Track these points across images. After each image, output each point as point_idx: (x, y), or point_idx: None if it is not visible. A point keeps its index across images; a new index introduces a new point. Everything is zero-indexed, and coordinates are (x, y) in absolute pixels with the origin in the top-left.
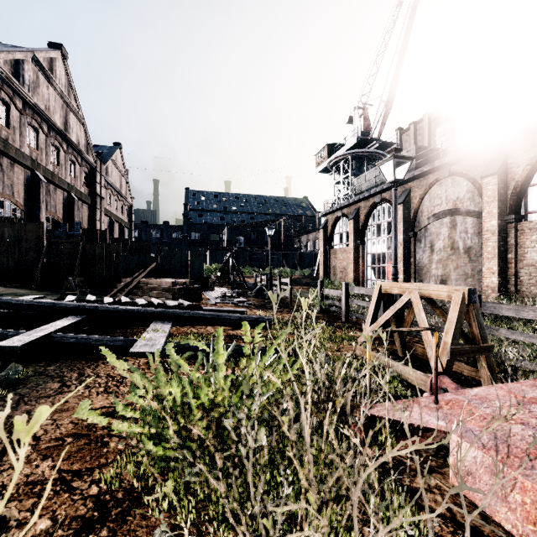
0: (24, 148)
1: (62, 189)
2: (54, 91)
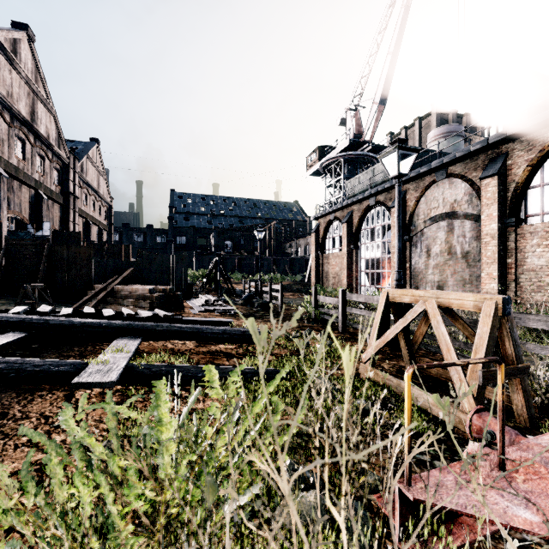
0: None
1: (28, 186)
2: (19, 76)
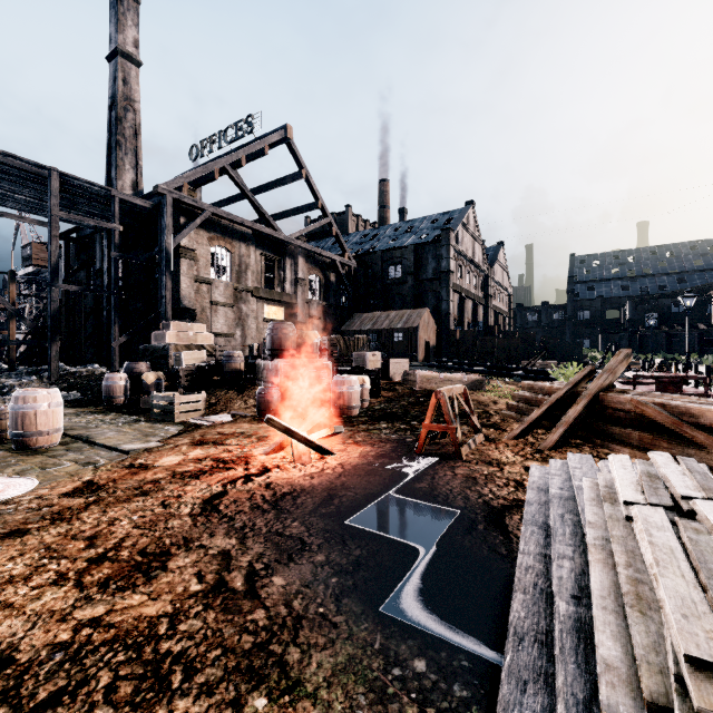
0: (457, 281)
1: (471, 299)
2: (469, 235)
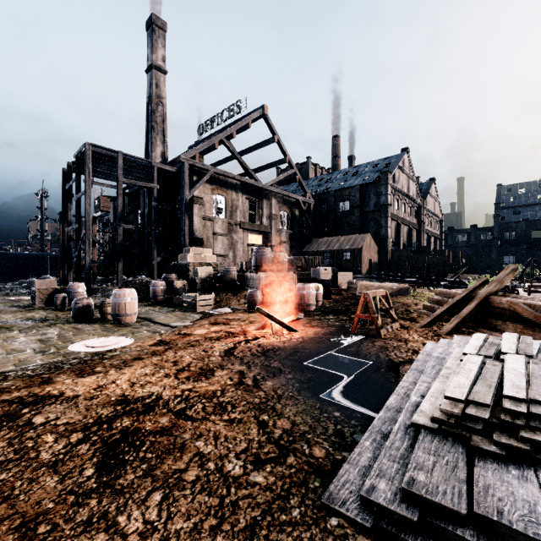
0: (394, 211)
1: (406, 225)
2: (404, 174)
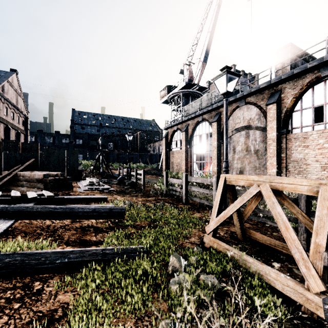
0: None
1: None
2: None
